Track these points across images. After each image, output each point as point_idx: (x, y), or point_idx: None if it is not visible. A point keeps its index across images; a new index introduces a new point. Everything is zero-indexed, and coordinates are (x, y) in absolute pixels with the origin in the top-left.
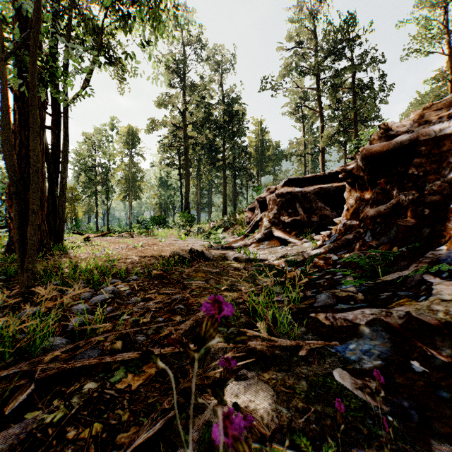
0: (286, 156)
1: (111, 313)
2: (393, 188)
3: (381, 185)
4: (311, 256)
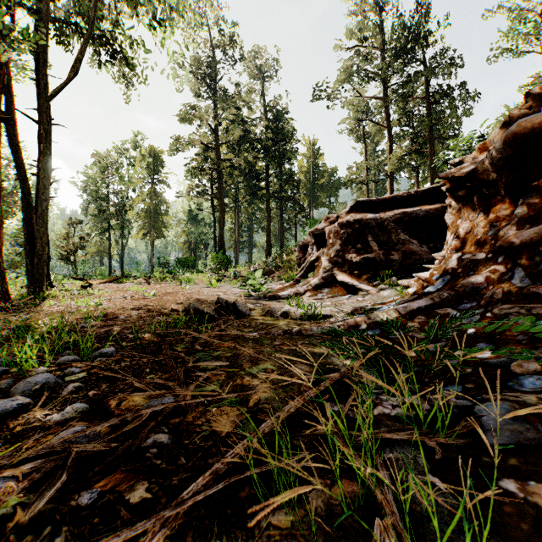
0: (344, 184)
1: None
2: None
3: (536, 190)
4: (410, 311)
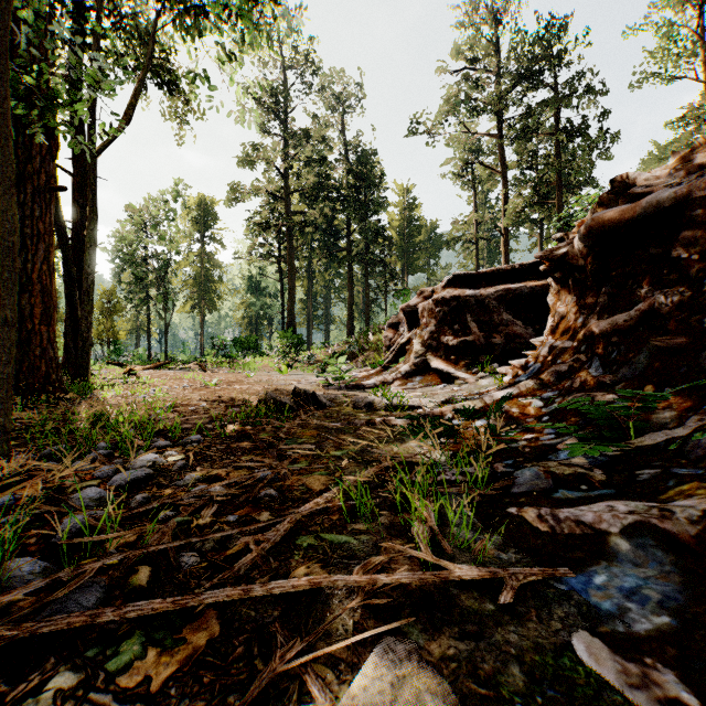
0: (447, 243)
1: (143, 506)
2: (641, 285)
3: (616, 280)
4: (496, 400)
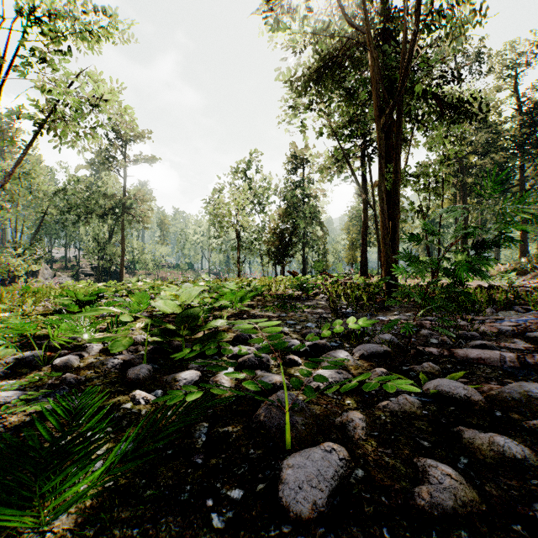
0: None
1: None
2: None
3: None
4: None
